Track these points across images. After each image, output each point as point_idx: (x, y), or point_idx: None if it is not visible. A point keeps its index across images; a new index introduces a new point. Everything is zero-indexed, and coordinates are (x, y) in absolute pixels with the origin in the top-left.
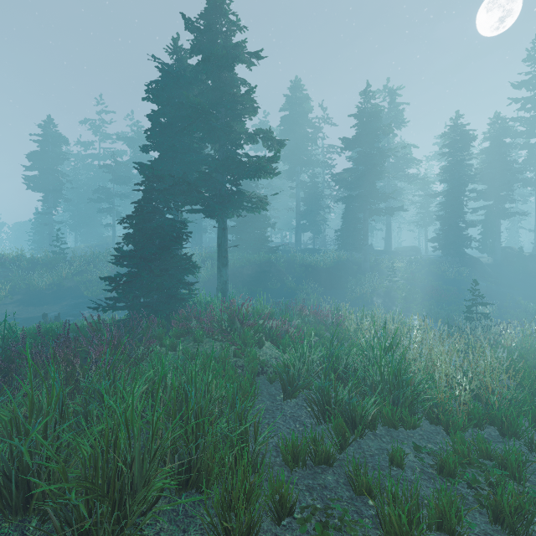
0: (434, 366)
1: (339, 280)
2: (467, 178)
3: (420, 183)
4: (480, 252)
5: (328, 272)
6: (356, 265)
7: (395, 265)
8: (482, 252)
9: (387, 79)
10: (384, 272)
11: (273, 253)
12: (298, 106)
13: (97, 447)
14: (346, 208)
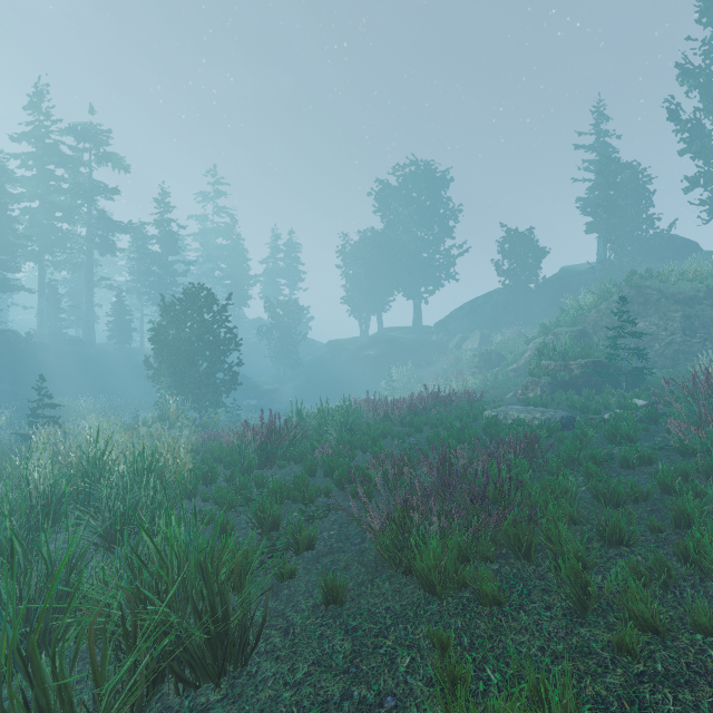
0: None
1: None
2: None
3: None
4: None
5: None
6: None
7: None
8: None
9: None
10: None
11: None
12: None
13: (157, 612)
14: None
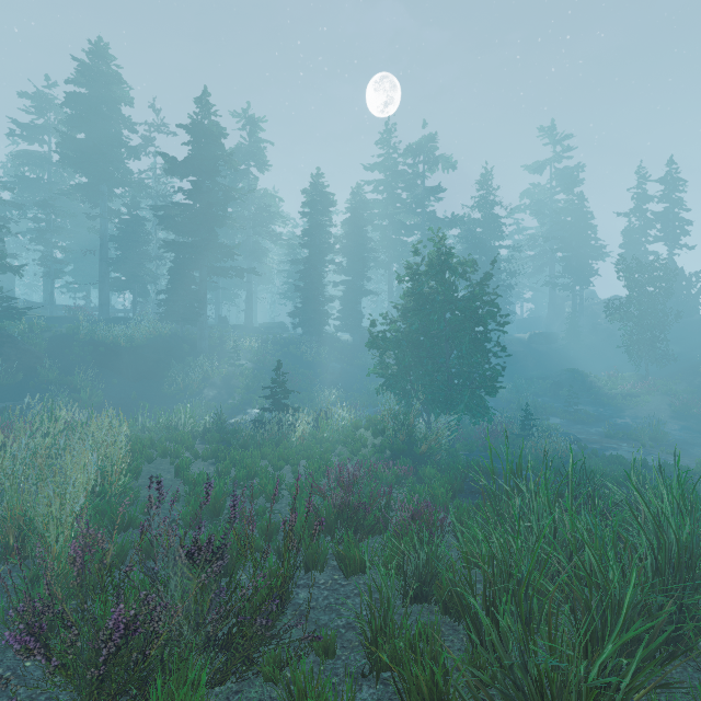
0: (8, 522)
1: (155, 366)
2: (328, 247)
3: (285, 246)
4: (341, 331)
5: (135, 354)
6: (189, 343)
7: (246, 344)
8: (343, 331)
9: (247, 102)
10: (230, 354)
11: (15, 319)
12: (104, 87)
13: None
14: (175, 259)
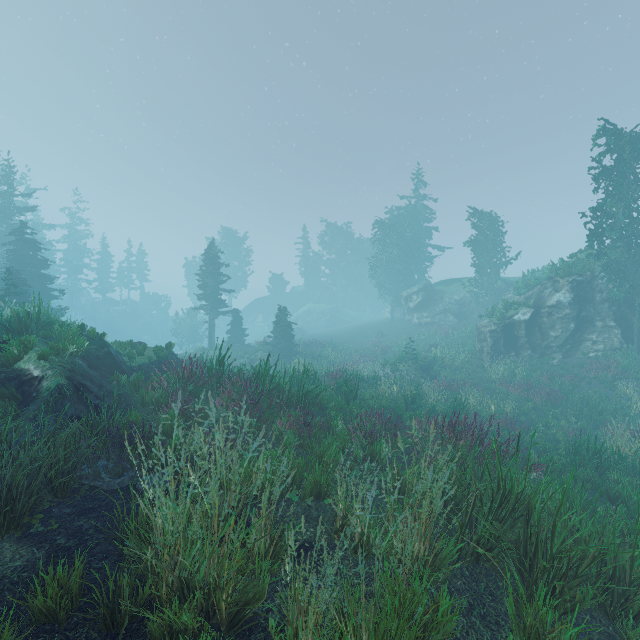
0: None
1: None
2: None
3: None
4: None
5: None
6: None
7: None
8: None
9: None
10: None
11: None
12: None
13: None
14: None
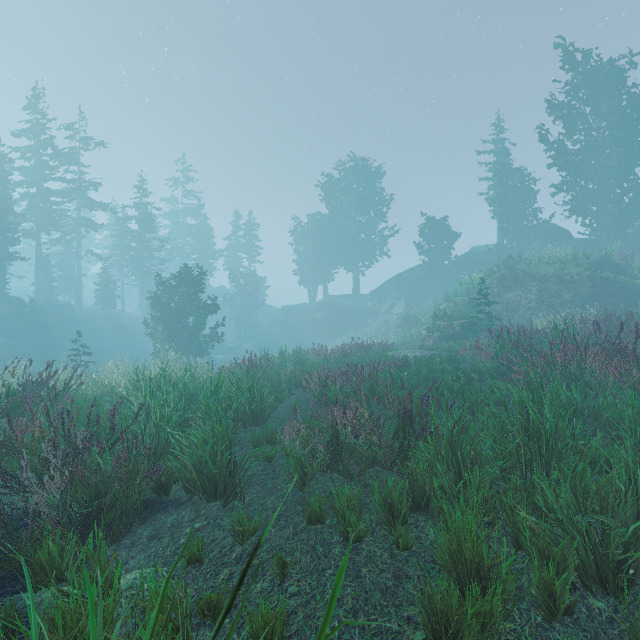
0: None
1: None
2: None
3: None
4: None
5: None
6: None
7: None
8: None
9: None
10: None
11: None
12: None
13: (239, 398)
14: None
